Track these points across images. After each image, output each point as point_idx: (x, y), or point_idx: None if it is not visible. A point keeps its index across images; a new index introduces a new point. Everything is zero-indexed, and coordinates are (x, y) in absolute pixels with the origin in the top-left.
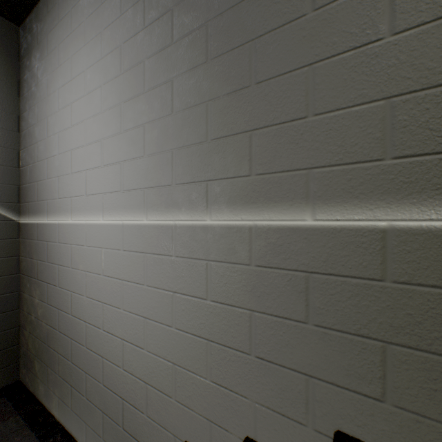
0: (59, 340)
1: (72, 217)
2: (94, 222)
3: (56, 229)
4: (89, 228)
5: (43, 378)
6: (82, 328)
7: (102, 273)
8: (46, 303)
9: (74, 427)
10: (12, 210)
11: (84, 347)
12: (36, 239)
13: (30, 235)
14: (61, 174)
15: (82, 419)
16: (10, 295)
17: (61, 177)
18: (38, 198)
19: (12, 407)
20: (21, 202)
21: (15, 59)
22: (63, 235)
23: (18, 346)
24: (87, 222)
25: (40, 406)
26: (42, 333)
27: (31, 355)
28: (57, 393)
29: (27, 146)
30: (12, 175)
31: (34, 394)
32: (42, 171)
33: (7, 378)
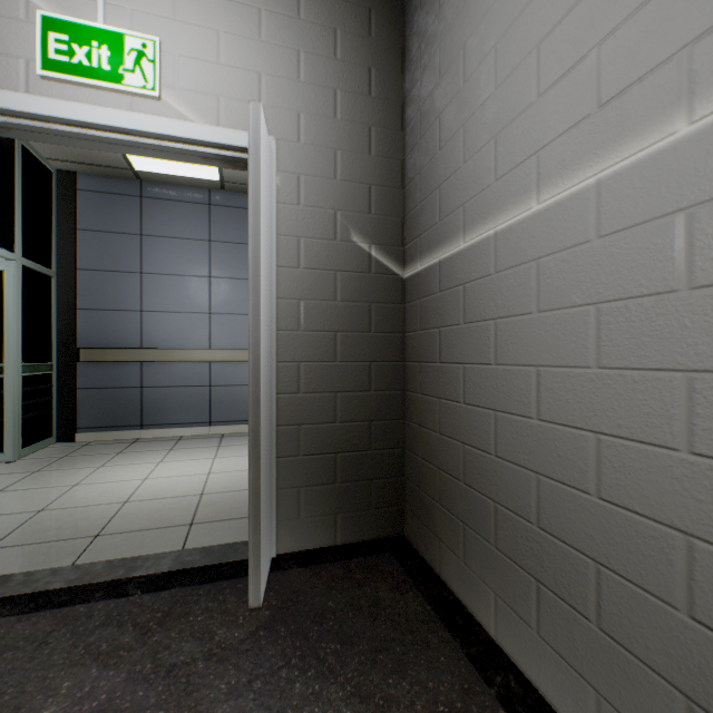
0: (497, 475)
1: (539, 196)
2: (640, 156)
3: (489, 248)
4: (611, 187)
5: (452, 544)
6: (580, 448)
7: (684, 285)
8: (460, 403)
9: (549, 680)
10: (394, 259)
11: (589, 495)
12: (436, 291)
13: (422, 290)
14: (504, 124)
15: (580, 674)
16: (391, 395)
17: (504, 130)
18: (440, 215)
19: (405, 574)
20: (404, 244)
21: (397, 13)
22: (510, 250)
23: (401, 479)
24: (602, 175)
25: (449, 594)
26: (450, 459)
27: (425, 497)
28: (491, 583)
29: (418, 140)
30: (394, 202)
31: (433, 567)
32: (450, 159)
33: (389, 525)
